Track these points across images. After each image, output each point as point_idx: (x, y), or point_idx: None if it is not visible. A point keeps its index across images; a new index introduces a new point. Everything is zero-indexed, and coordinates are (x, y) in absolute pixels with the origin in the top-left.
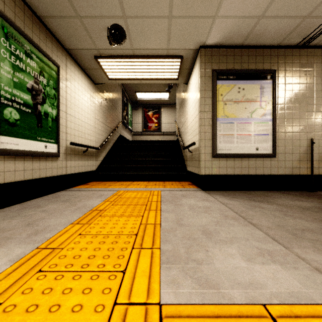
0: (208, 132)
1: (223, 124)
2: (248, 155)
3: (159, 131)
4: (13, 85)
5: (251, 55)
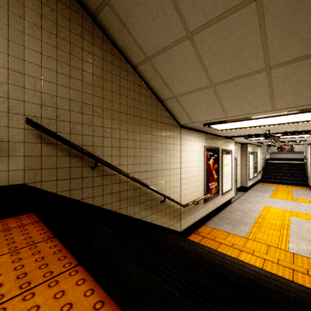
0: None
1: None
2: None
3: (292, 151)
4: (254, 164)
5: None
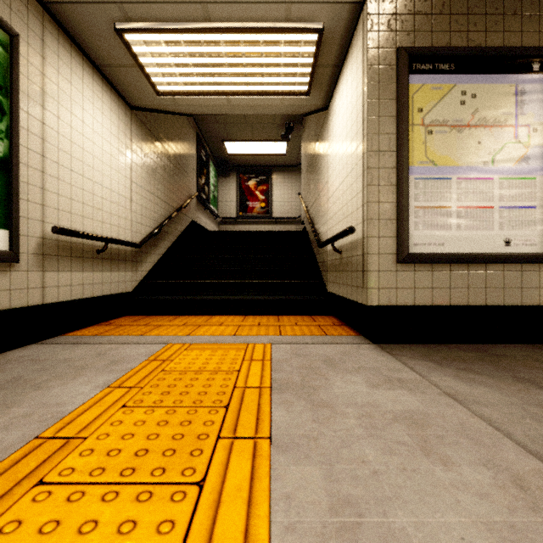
0: (386, 202)
1: (425, 180)
2: (486, 258)
3: (269, 215)
4: None
5: (493, 13)
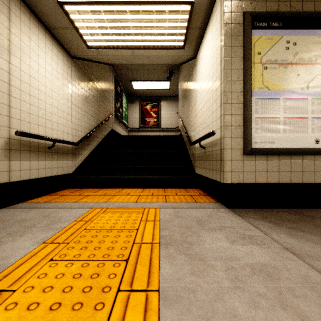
0: (236, 114)
1: (262, 100)
2: (303, 152)
3: (159, 126)
4: None
5: None
